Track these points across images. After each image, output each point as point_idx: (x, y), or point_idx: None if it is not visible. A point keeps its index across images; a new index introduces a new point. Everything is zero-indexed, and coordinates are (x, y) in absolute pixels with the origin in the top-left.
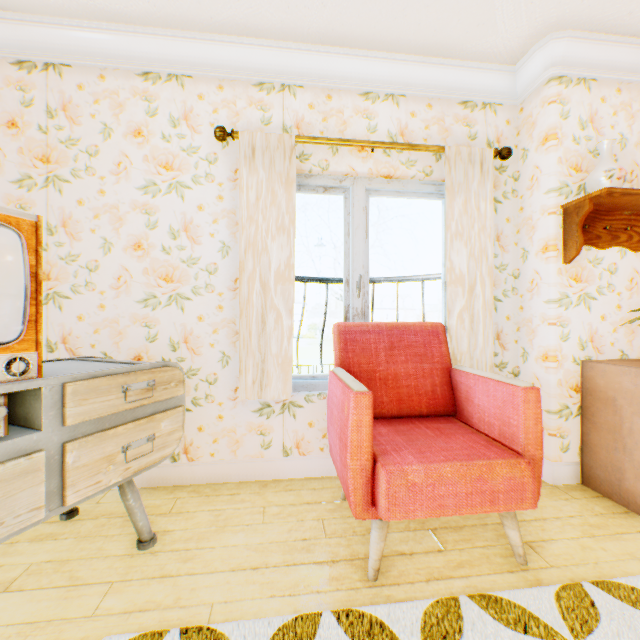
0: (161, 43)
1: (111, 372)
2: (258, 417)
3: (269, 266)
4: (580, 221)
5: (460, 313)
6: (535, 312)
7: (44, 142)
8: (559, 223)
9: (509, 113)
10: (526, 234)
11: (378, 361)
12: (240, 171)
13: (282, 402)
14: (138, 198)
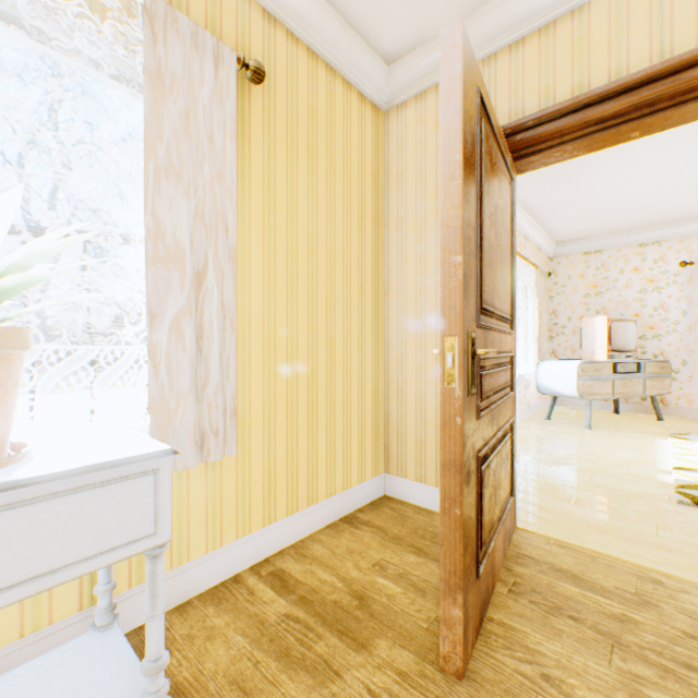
0: (649, 233)
1: (651, 361)
2: None
3: None
4: None
5: None
6: None
7: (593, 280)
8: None
9: None
10: None
11: None
12: (694, 279)
13: None
14: (635, 296)
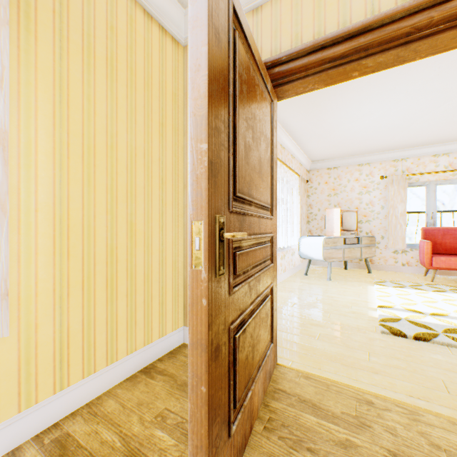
0: (364, 157)
1: (365, 236)
2: (393, 254)
3: (397, 212)
4: None
5: None
6: None
7: (333, 186)
8: None
9: None
10: None
11: (437, 238)
12: (388, 187)
13: (401, 250)
14: (356, 196)
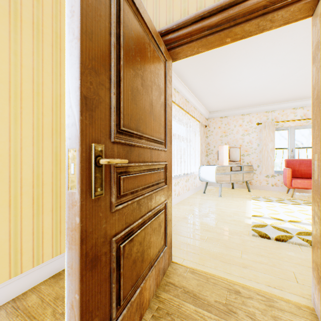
0: (245, 109)
1: (246, 165)
2: (265, 178)
3: (268, 148)
4: None
5: None
6: None
7: (224, 129)
8: None
9: None
10: None
11: (295, 167)
12: (262, 130)
13: (271, 175)
14: (240, 137)
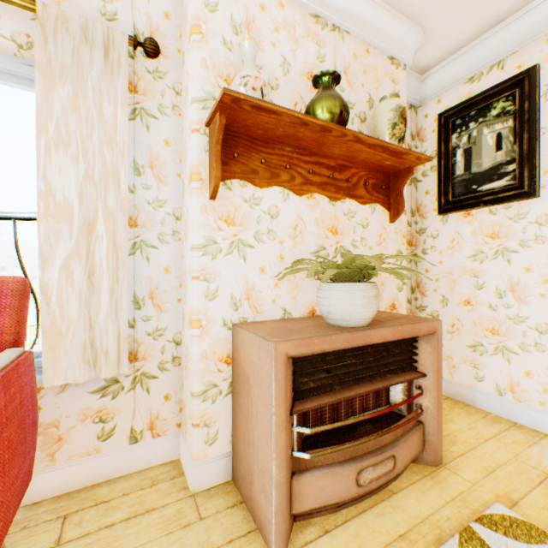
0: None
1: None
2: None
3: None
4: (218, 141)
5: (67, 262)
6: (187, 262)
7: None
8: (204, 145)
9: (170, 5)
10: (184, 162)
11: None
12: None
13: None
14: None
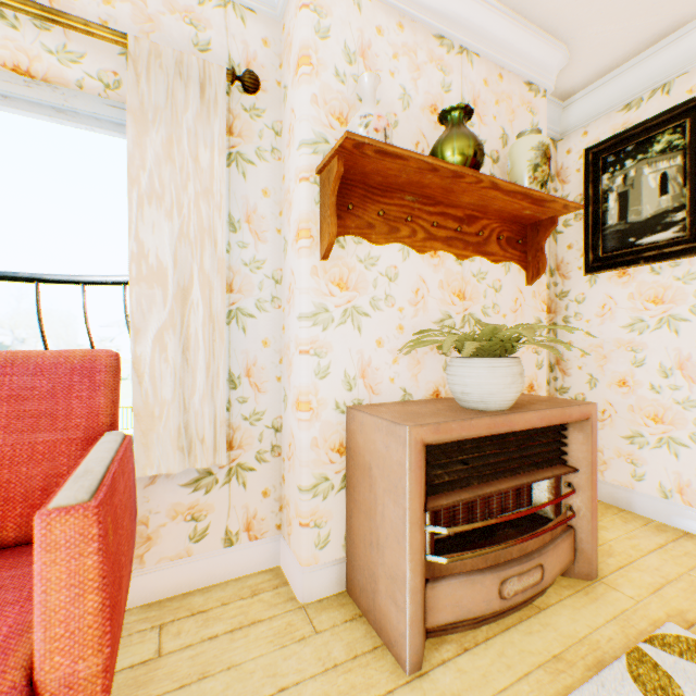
0: None
1: None
2: None
3: None
4: (334, 192)
5: (160, 334)
6: (292, 334)
7: None
8: (315, 196)
9: (268, 29)
10: (287, 215)
11: None
12: None
13: None
14: None
